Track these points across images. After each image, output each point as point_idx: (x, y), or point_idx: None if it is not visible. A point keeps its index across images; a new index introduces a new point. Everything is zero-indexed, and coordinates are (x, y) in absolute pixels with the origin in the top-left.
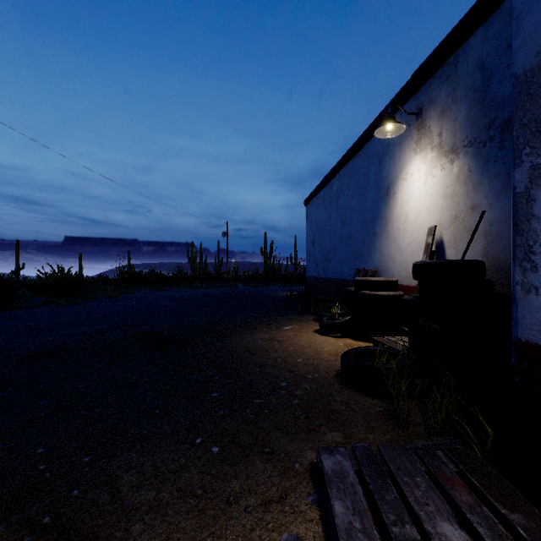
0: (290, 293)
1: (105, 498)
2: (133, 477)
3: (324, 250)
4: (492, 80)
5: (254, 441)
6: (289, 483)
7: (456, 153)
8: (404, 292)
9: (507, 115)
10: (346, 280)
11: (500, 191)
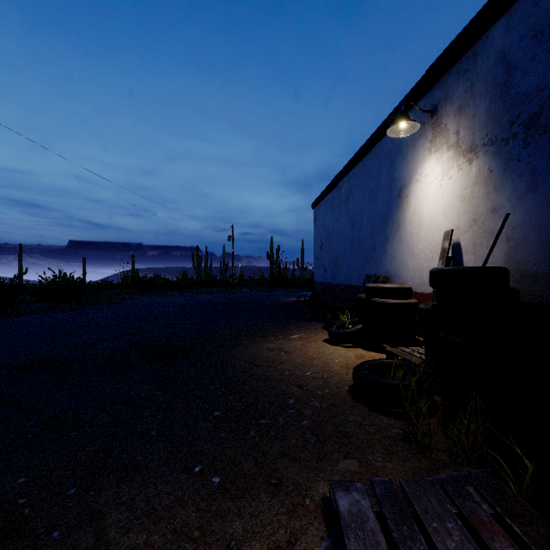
0: (297, 299)
1: (88, 542)
2: (122, 515)
3: (332, 255)
4: (515, 73)
5: (260, 470)
6: (299, 523)
7: (474, 152)
8: (418, 300)
9: (532, 110)
10: (355, 286)
11: (524, 192)
